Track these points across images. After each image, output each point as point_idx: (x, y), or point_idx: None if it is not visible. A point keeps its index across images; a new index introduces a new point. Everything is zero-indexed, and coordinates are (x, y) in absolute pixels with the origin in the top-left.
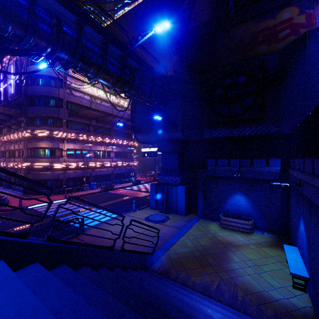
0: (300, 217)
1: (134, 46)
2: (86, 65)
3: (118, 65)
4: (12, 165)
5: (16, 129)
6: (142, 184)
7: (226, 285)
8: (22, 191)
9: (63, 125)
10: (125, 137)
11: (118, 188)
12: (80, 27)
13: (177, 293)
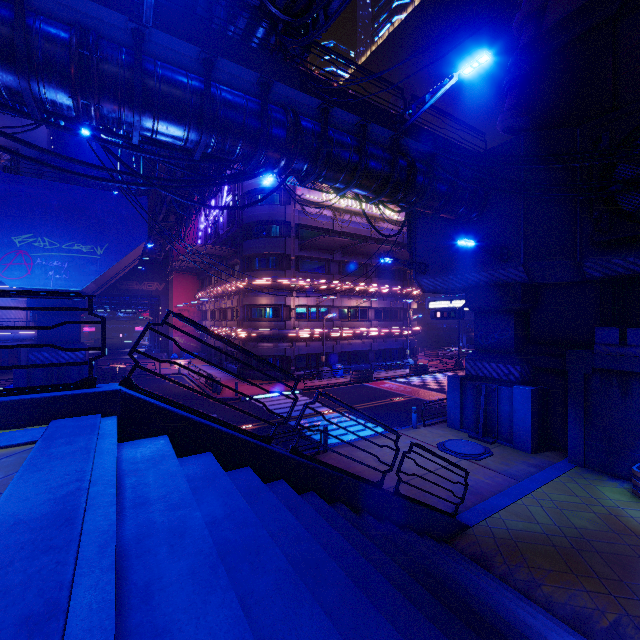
0: None
1: (415, 115)
2: (333, 172)
3: (385, 157)
4: (224, 332)
5: (229, 277)
6: (430, 374)
7: (639, 631)
8: (236, 372)
9: (290, 267)
10: (394, 279)
11: (382, 379)
12: (326, 113)
13: (505, 600)
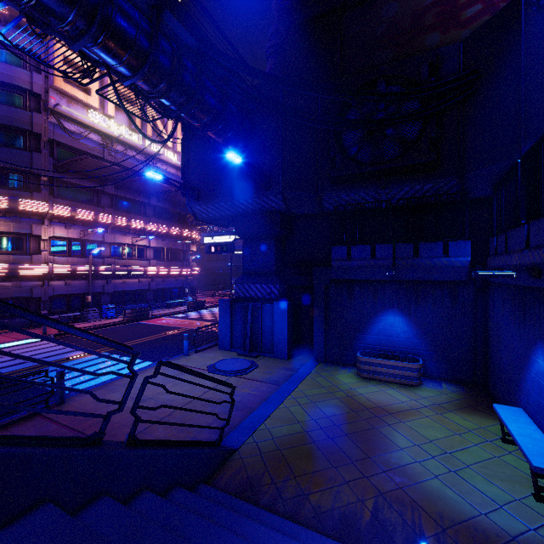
0: (533, 344)
1: None
2: None
3: (142, 22)
4: None
5: None
6: (207, 309)
7: (393, 509)
8: None
9: (40, 189)
10: (175, 221)
11: (160, 316)
12: None
13: None
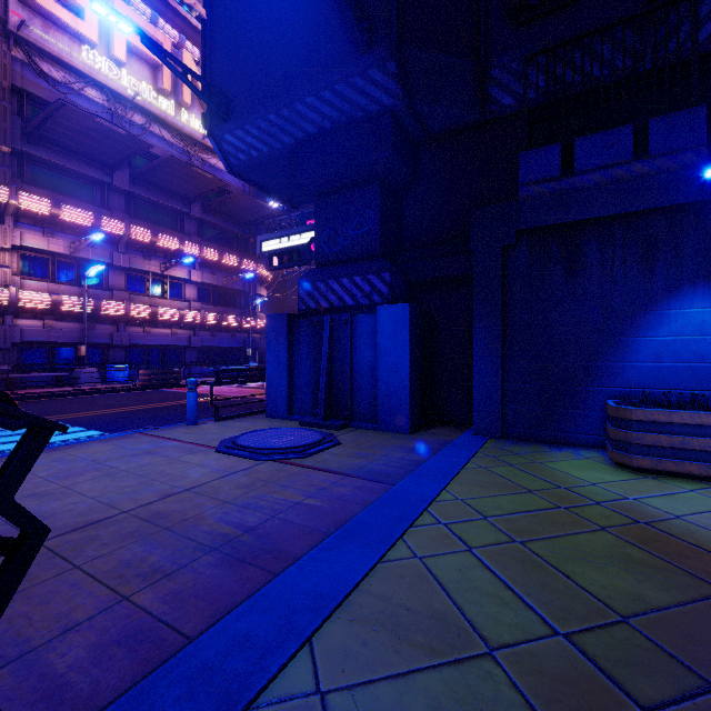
0: None
1: None
2: None
3: None
4: None
5: None
6: None
7: None
8: None
9: None
10: (232, 248)
11: (200, 383)
12: None
13: None
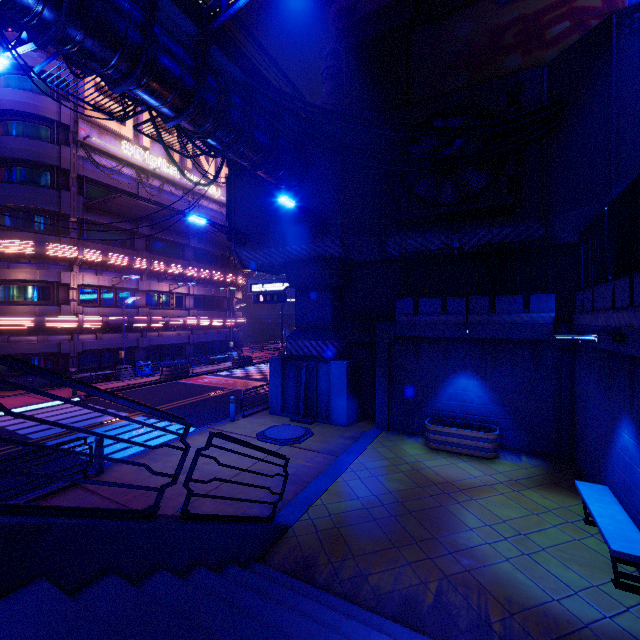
0: (618, 416)
1: (227, 12)
2: (98, 40)
3: (187, 60)
4: None
5: None
6: (254, 365)
7: (458, 593)
8: None
9: (69, 231)
10: (217, 265)
11: (201, 374)
12: None
13: (336, 638)
